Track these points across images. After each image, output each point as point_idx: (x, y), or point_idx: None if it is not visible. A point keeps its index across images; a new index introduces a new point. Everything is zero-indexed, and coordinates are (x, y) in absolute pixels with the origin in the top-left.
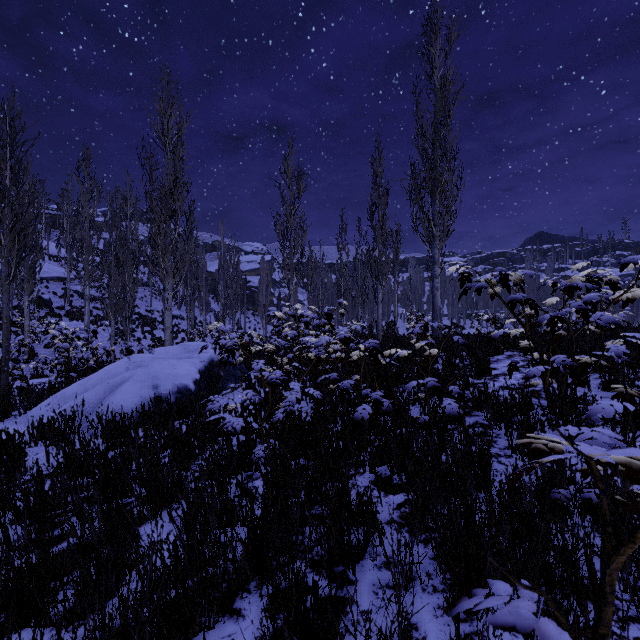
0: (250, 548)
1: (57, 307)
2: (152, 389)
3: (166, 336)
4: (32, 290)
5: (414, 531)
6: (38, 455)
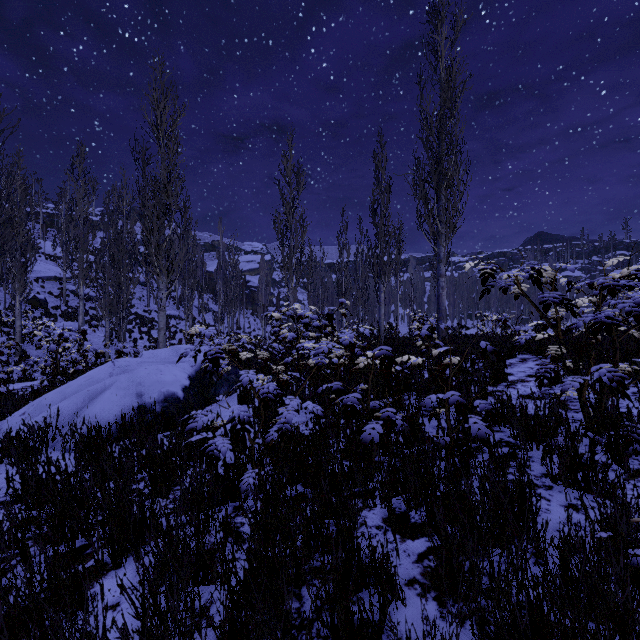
0: (227, 633)
1: (52, 307)
2: (136, 397)
3: (160, 337)
4: (23, 290)
5: (444, 598)
6: (0, 475)
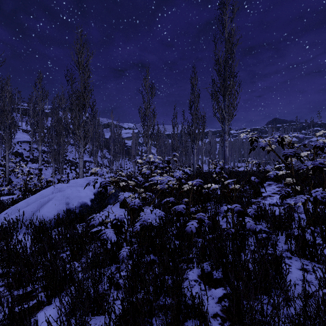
0: None
1: (25, 156)
2: (65, 205)
3: (80, 172)
4: (10, 147)
5: None
6: None
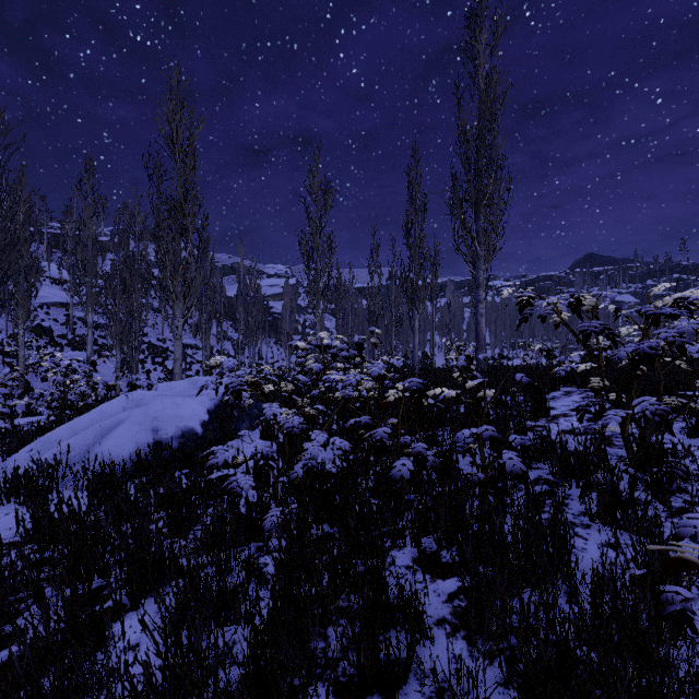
0: (251, 670)
1: (58, 336)
2: (151, 433)
3: (176, 369)
4: (27, 317)
5: (473, 637)
6: (8, 515)
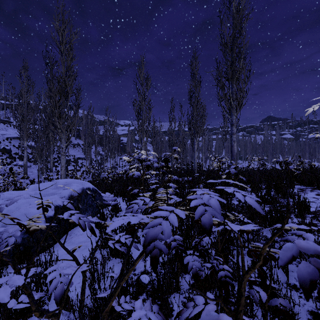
0: None
1: (14, 153)
2: None
3: (61, 171)
4: None
5: None
6: None
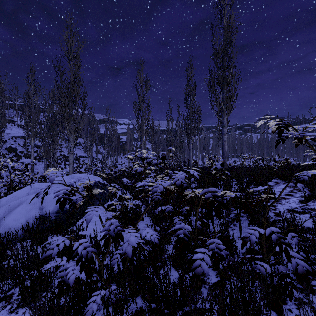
0: None
1: (19, 151)
2: (38, 210)
3: (70, 168)
4: (0, 142)
5: None
6: None
